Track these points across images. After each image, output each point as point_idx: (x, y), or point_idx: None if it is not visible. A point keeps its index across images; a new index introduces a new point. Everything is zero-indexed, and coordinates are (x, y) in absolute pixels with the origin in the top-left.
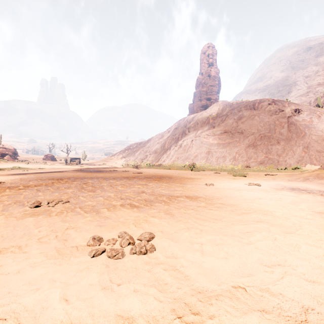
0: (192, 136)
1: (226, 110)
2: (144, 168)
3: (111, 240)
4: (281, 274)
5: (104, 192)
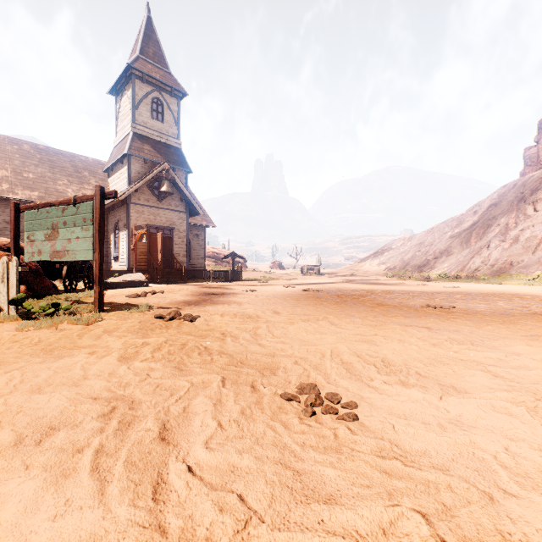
0: None
1: None
2: (443, 282)
3: None
4: None
5: (469, 304)
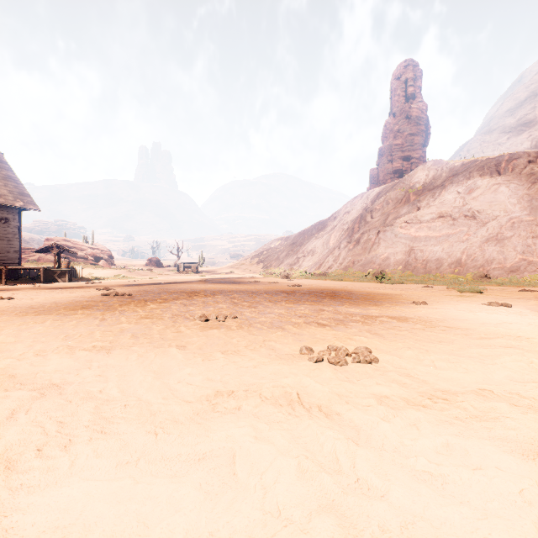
0: (377, 226)
1: (441, 176)
2: (298, 279)
3: (325, 351)
4: (535, 387)
5: (269, 309)
